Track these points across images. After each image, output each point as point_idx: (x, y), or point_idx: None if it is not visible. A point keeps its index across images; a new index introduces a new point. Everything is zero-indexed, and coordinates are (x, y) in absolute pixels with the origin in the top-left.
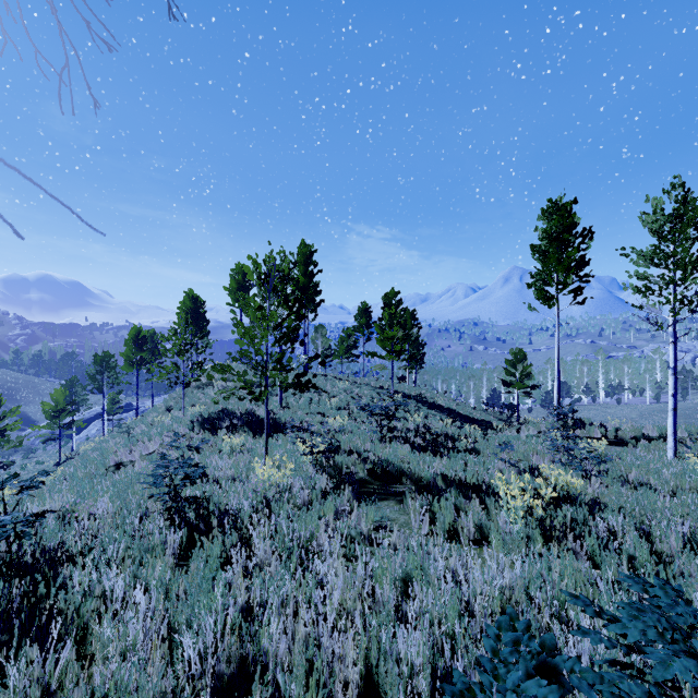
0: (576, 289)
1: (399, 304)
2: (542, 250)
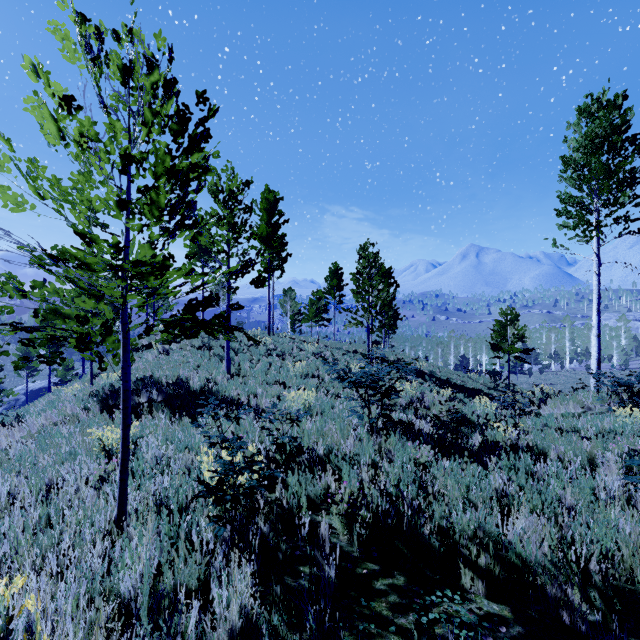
0: (619, 218)
1: (376, 257)
2: (579, 162)
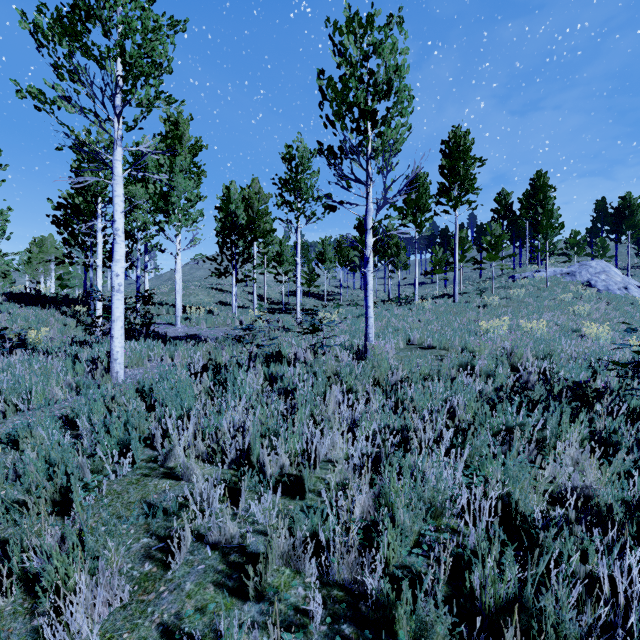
0: None
1: None
2: None
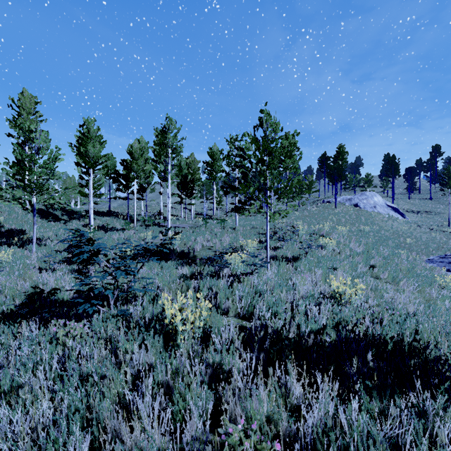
0: None
1: None
2: None
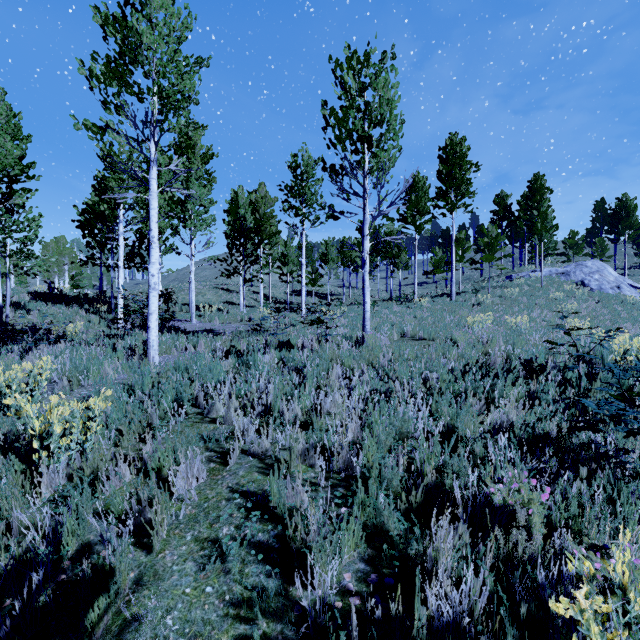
0: None
1: None
2: None
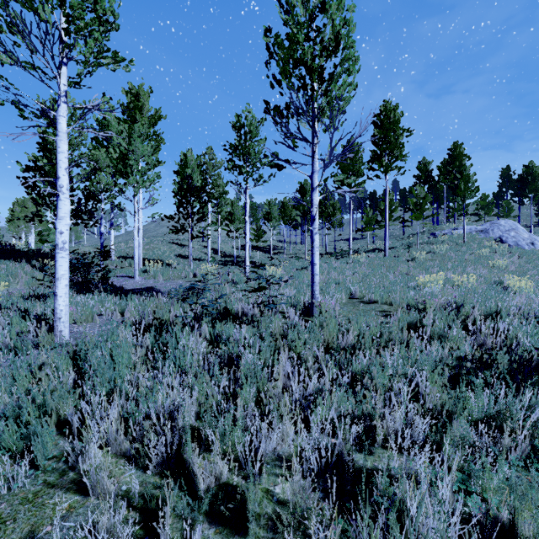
0: None
1: None
2: None
